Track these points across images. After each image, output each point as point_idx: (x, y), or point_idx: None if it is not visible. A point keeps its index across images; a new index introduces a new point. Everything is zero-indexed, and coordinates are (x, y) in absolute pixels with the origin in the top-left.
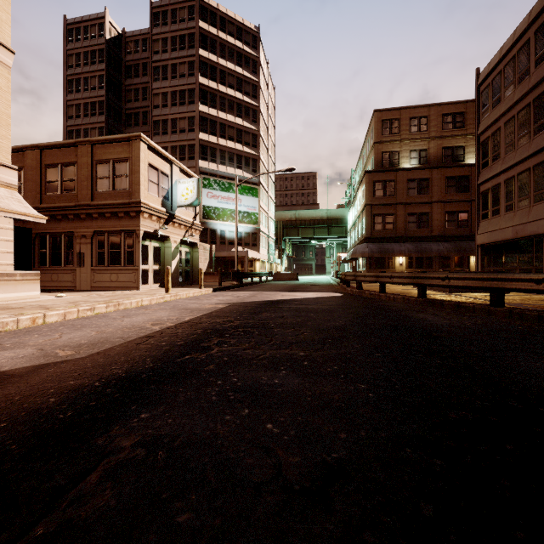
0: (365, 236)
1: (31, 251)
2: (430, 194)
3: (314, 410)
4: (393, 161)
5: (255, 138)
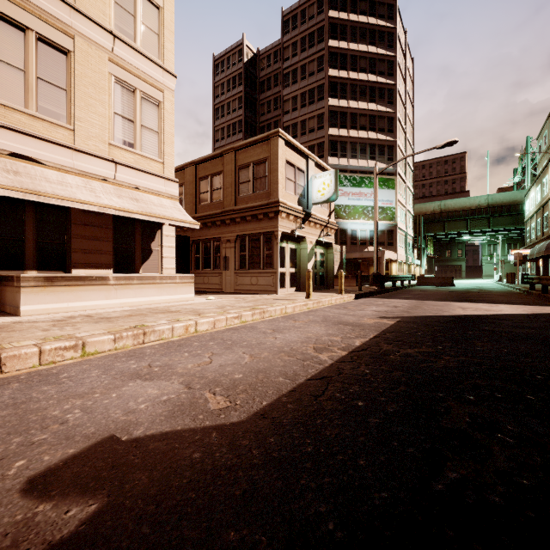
0: None
1: (189, 256)
2: None
3: None
4: None
5: (391, 122)
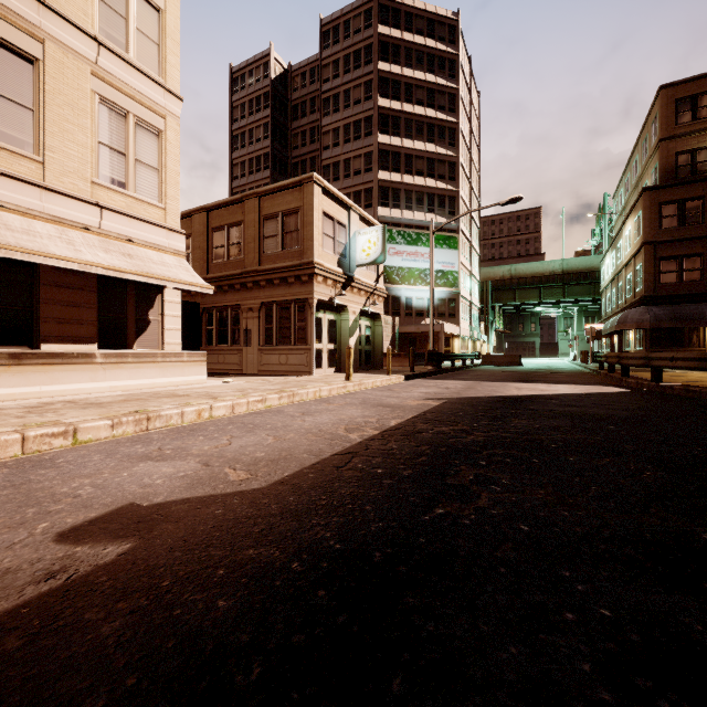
0: (642, 295)
1: (199, 328)
2: None
3: None
4: (698, 166)
5: (453, 168)
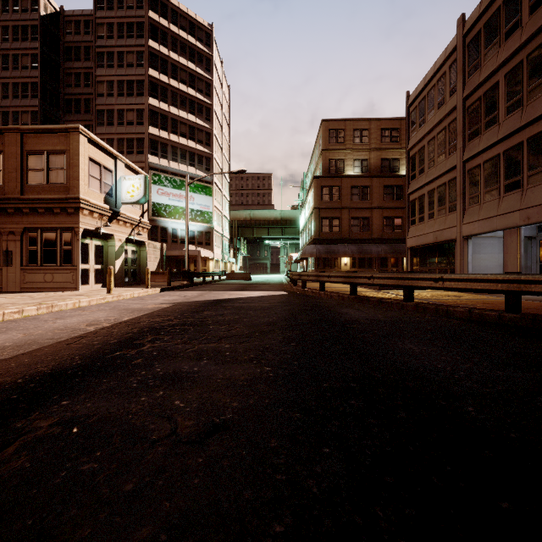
0: (313, 238)
1: None
2: (371, 200)
3: (220, 388)
4: (339, 169)
5: (208, 137)
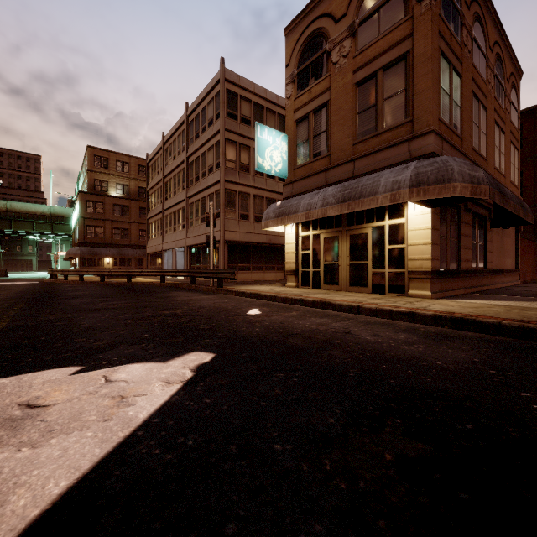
0: (78, 241)
1: None
2: (130, 216)
3: None
4: (103, 188)
5: None
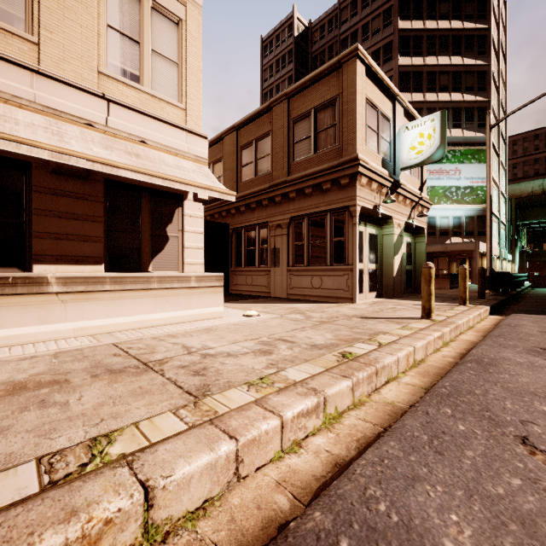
0: None
1: (229, 249)
2: None
3: None
4: None
5: (482, 78)
